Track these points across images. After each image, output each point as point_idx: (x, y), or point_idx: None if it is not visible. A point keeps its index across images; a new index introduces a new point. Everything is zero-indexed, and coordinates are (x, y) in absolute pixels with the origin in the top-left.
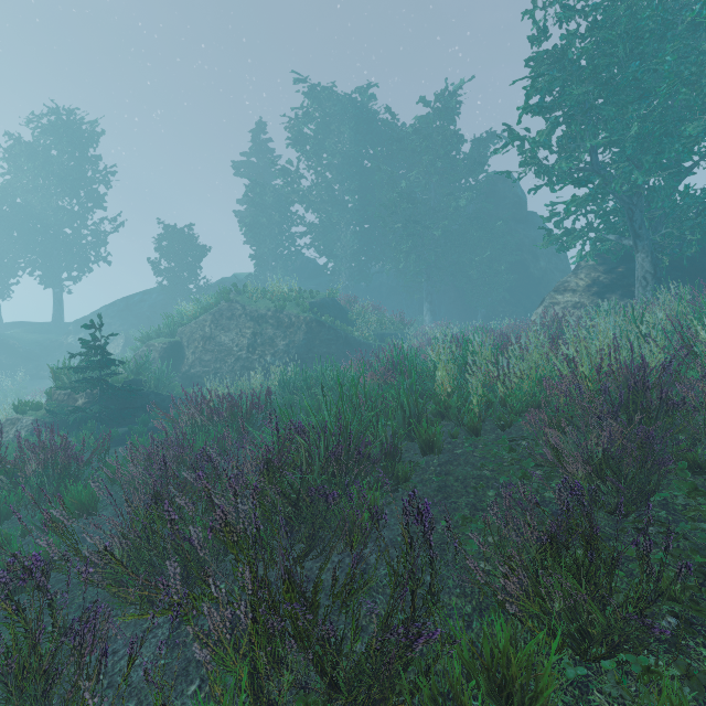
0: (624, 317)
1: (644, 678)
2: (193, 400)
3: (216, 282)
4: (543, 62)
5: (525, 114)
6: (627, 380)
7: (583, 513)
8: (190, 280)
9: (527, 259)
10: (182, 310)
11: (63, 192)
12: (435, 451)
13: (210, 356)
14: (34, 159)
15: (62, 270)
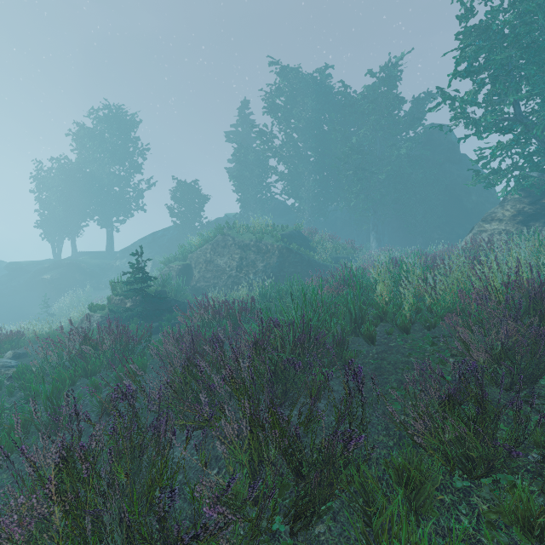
0: (539, 242)
1: (511, 491)
2: (202, 304)
3: (213, 221)
4: (470, 34)
5: (454, 79)
6: (528, 292)
7: (476, 384)
8: (195, 220)
9: (460, 194)
10: (191, 242)
11: (113, 162)
12: (374, 343)
13: (210, 275)
14: (95, 141)
15: (112, 216)
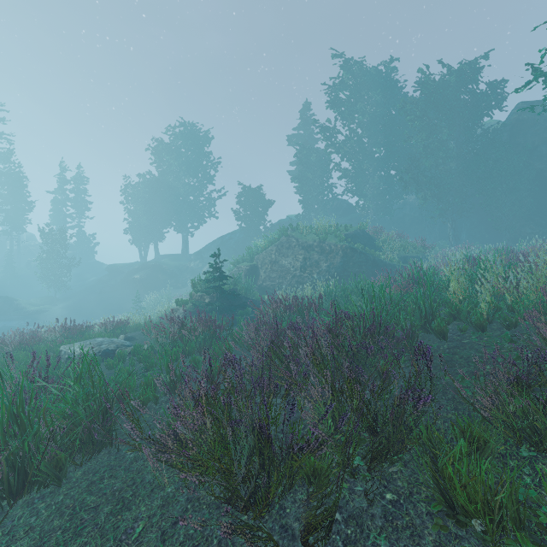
0: None
1: None
2: (273, 300)
3: (276, 223)
4: None
5: None
6: None
7: None
8: (259, 223)
9: None
10: (257, 244)
11: (188, 174)
12: (445, 339)
13: (275, 274)
14: (173, 156)
15: (187, 222)
